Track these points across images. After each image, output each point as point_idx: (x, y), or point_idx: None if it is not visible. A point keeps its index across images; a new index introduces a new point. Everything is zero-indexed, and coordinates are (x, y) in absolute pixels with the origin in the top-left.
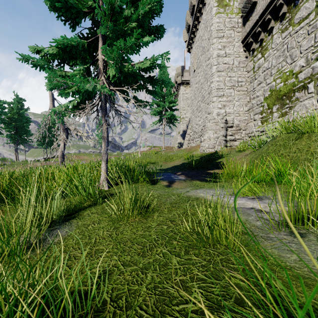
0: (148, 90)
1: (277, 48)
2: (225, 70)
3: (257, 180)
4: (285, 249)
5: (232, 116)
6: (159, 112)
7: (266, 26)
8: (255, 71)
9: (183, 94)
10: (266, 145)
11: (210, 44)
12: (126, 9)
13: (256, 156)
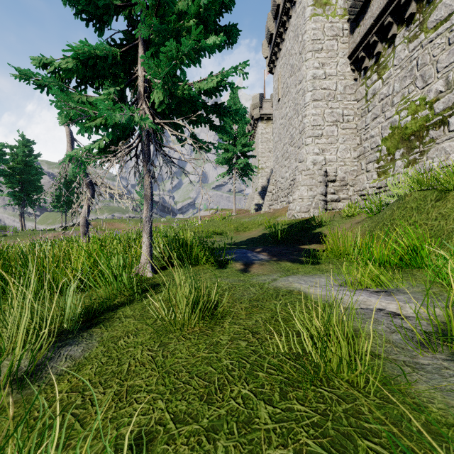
0: (213, 125)
1: (401, 66)
2: (325, 98)
3: (378, 262)
4: (452, 389)
5: (335, 165)
6: (227, 160)
7: (385, 34)
8: (368, 100)
9: (262, 134)
10: (388, 209)
11: (302, 61)
12: (181, 0)
13: (374, 224)
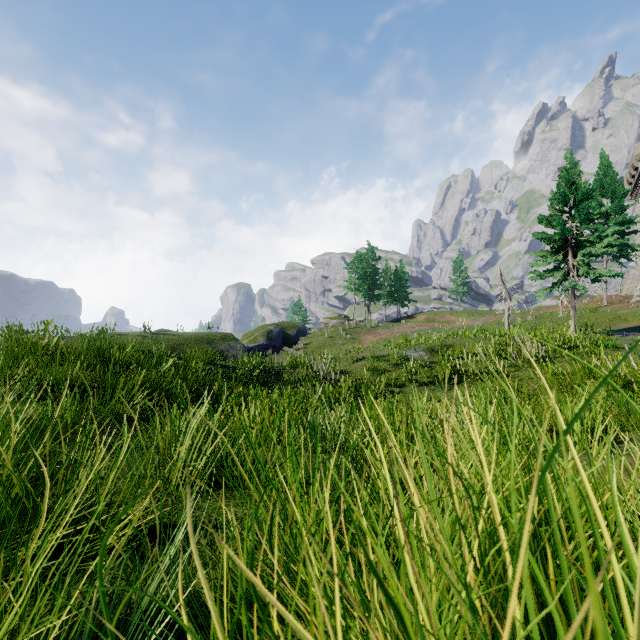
0: None
1: None
2: None
3: None
4: None
5: None
6: None
7: None
8: None
9: None
10: None
11: None
12: (591, 236)
13: None
